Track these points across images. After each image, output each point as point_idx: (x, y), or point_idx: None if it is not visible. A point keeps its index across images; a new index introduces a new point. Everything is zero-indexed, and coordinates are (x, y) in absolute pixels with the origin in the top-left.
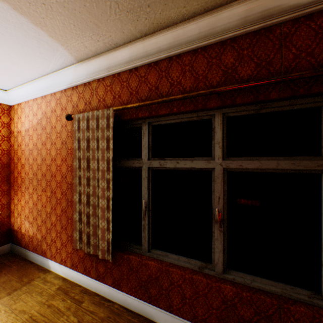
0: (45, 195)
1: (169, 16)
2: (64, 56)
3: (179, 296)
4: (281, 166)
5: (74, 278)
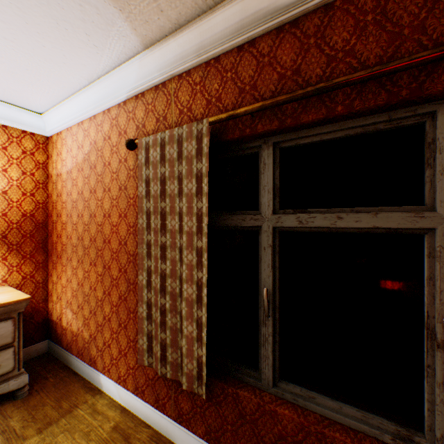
0: (94, 271)
1: None
2: (123, 38)
3: None
4: None
5: (139, 411)
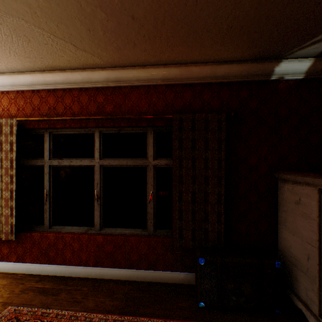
0: None
1: (60, 65)
2: None
3: (71, 251)
4: (129, 163)
5: None
